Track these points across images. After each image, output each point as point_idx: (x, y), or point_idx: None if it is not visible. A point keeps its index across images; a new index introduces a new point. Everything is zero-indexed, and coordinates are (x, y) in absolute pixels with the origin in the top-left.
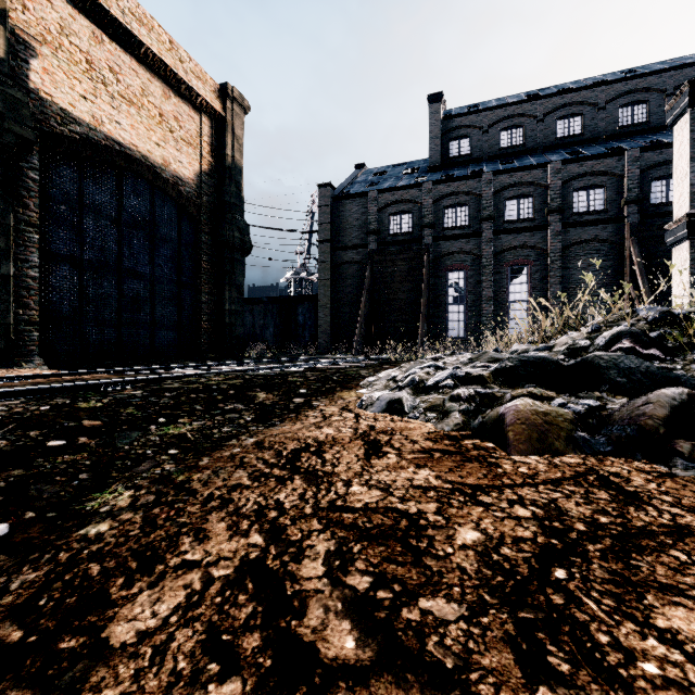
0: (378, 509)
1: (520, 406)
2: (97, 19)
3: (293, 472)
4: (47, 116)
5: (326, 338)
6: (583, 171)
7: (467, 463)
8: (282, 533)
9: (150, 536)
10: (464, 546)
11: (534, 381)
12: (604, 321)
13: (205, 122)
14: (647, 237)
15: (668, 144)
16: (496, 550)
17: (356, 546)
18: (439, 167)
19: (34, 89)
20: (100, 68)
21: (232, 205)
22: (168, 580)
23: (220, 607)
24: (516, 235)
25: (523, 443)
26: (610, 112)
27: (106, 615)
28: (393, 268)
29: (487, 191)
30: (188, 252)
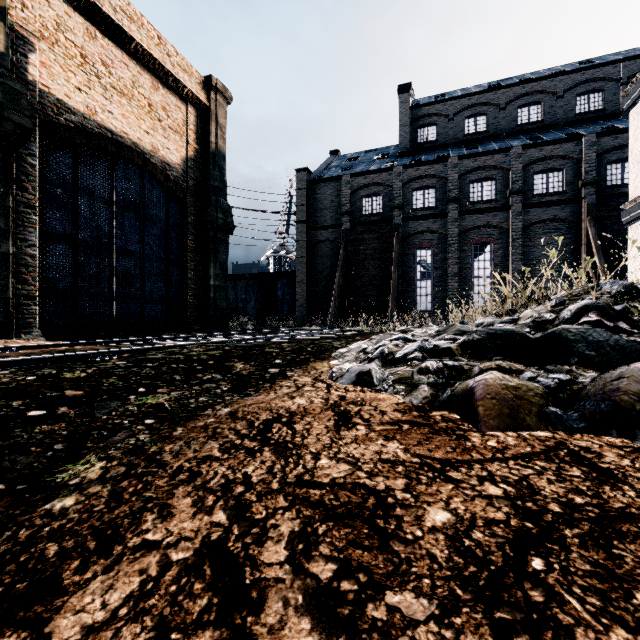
0: (345, 485)
1: (490, 380)
2: (90, 16)
3: (263, 444)
4: (44, 106)
5: (303, 311)
6: (543, 155)
7: (435, 435)
8: (247, 511)
9: (114, 513)
10: (433, 529)
11: (502, 354)
12: (567, 295)
13: (191, 111)
14: (603, 216)
15: (623, 130)
16: (468, 533)
17: (321, 527)
18: (408, 153)
19: (32, 81)
20: (93, 62)
21: (216, 188)
22: (125, 563)
23: (174, 598)
24: (480, 215)
25: (494, 419)
26: (568, 100)
27: (54, 604)
28: (365, 247)
29: (452, 175)
30: (175, 232)
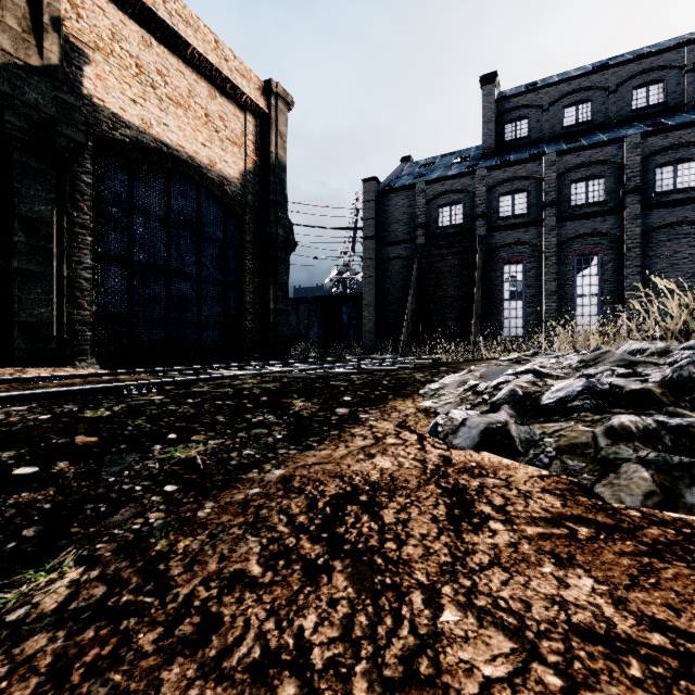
0: None
1: None
2: (146, 23)
3: (332, 552)
4: (99, 121)
5: (371, 337)
6: (668, 143)
7: (658, 561)
8: None
9: None
10: None
11: None
12: None
13: (250, 120)
14: None
15: None
16: None
17: None
18: (492, 153)
19: (87, 95)
20: (149, 72)
21: (276, 203)
22: None
23: None
24: (584, 221)
25: None
26: None
27: None
28: (442, 263)
29: (549, 174)
30: (233, 252)
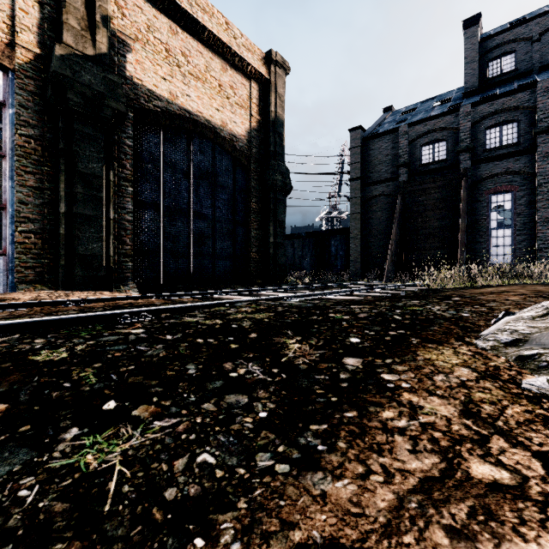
0: None
1: None
2: (172, 15)
3: None
4: (138, 97)
5: (356, 266)
6: None
7: None
8: None
9: None
10: None
11: None
12: None
13: (254, 87)
14: None
15: None
16: None
17: None
18: (476, 91)
19: (129, 76)
20: (175, 54)
21: (275, 153)
22: None
23: None
24: None
25: None
26: None
27: None
28: (425, 197)
29: (543, 101)
30: (241, 196)
